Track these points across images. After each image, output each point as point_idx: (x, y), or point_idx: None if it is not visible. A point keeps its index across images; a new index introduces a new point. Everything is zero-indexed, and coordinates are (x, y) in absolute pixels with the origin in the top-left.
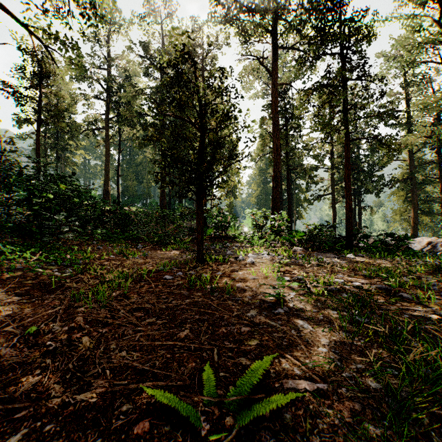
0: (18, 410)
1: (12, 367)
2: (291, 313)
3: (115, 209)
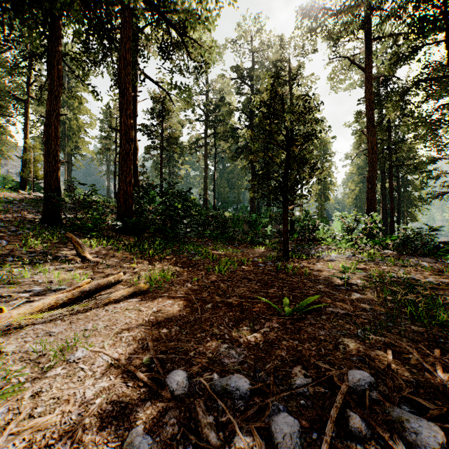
0: (206, 300)
1: (194, 290)
2: (350, 290)
3: (217, 215)
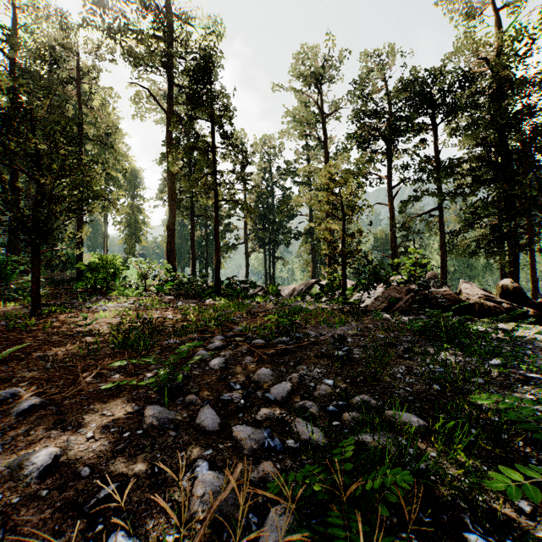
0: None
1: None
2: (88, 335)
3: None
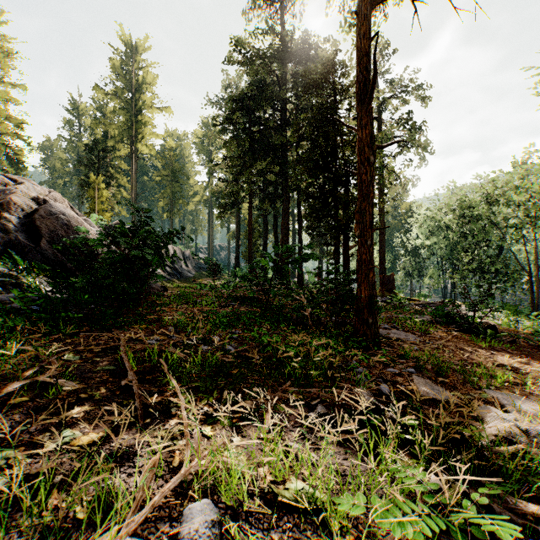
0: None
1: None
2: None
3: None
